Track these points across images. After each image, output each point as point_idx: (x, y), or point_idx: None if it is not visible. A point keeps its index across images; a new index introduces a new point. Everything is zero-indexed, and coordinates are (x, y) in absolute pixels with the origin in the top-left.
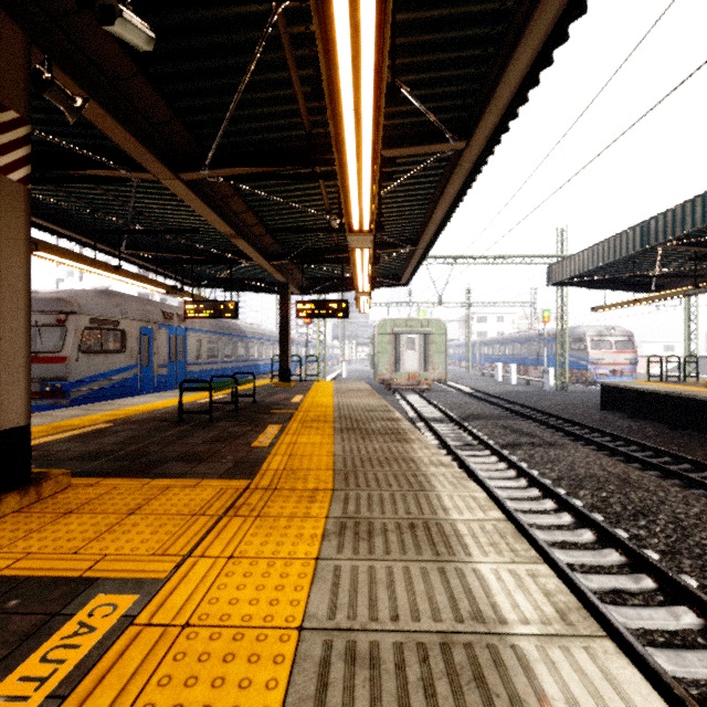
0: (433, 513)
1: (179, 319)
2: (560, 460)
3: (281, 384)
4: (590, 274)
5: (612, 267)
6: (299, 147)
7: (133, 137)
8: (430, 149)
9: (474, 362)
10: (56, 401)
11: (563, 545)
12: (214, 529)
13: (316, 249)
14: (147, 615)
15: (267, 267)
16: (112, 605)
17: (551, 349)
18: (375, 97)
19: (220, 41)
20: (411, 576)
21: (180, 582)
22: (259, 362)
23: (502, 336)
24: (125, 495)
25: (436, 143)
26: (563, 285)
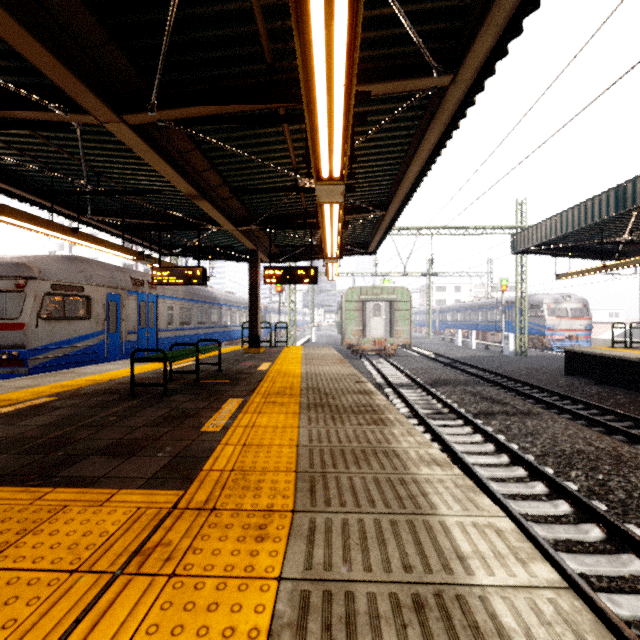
0: (445, 567)
1: (150, 286)
2: (540, 432)
3: (250, 351)
4: (554, 242)
5: (578, 235)
6: (260, 84)
7: (54, 58)
8: (410, 86)
9: (434, 328)
10: (14, 369)
11: (568, 544)
12: (91, 612)
13: (284, 214)
14: None
15: (236, 233)
16: None
17: (509, 316)
18: None
19: None
20: None
21: None
22: (232, 328)
23: (460, 304)
24: None
25: (418, 76)
26: (528, 253)
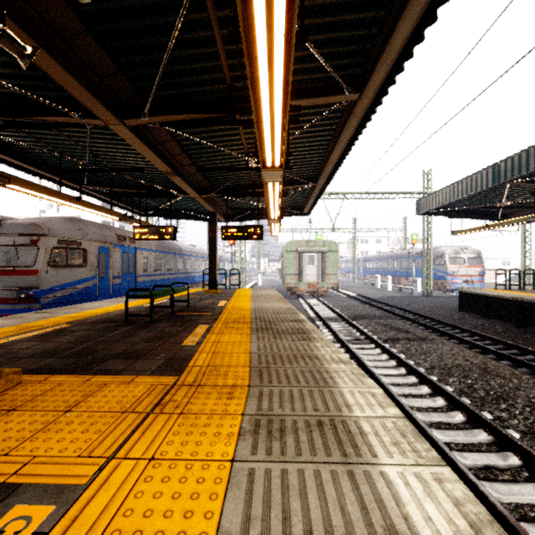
0: (338, 409)
1: (130, 241)
2: (431, 352)
3: (210, 292)
4: (450, 206)
5: (468, 200)
6: (222, 98)
7: (82, 86)
8: (329, 100)
9: (359, 274)
10: (30, 305)
11: (440, 425)
12: (140, 427)
13: (237, 185)
14: (59, 532)
15: (199, 200)
16: (26, 519)
17: (418, 264)
18: (286, 38)
19: (153, 1)
20: (322, 480)
21: (99, 489)
22: (193, 274)
23: (380, 254)
24: (66, 391)
25: (335, 94)
26: (430, 214)
